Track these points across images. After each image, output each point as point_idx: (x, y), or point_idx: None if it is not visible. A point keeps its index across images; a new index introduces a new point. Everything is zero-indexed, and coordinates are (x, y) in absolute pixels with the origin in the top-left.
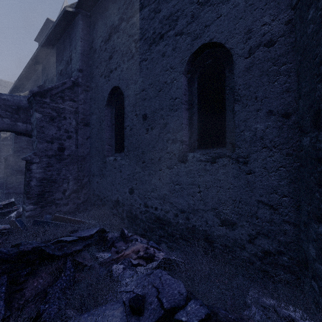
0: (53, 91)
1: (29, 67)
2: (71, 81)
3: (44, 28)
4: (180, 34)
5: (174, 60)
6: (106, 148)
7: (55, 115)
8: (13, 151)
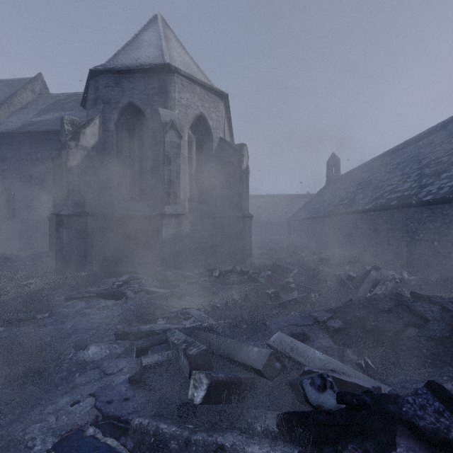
0: None
1: None
2: None
3: None
4: (44, 181)
5: (42, 188)
6: (1, 218)
7: None
8: None
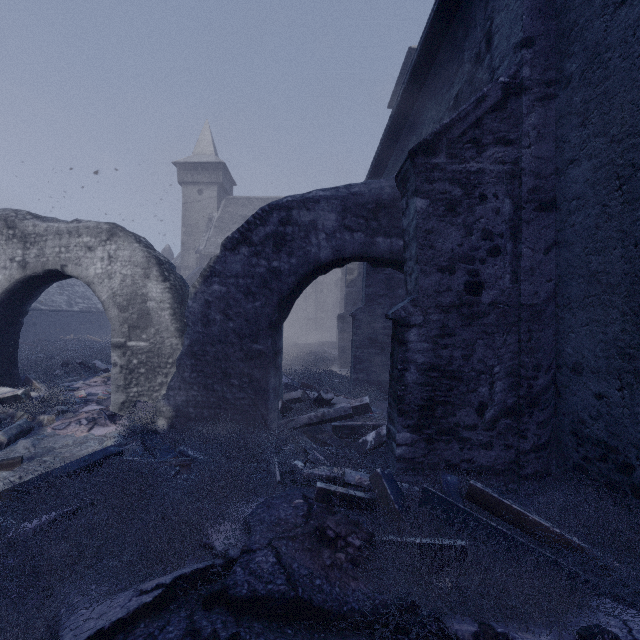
0: (454, 130)
1: (386, 139)
2: (499, 86)
3: (403, 74)
4: None
5: None
6: None
7: (458, 196)
8: (364, 302)
